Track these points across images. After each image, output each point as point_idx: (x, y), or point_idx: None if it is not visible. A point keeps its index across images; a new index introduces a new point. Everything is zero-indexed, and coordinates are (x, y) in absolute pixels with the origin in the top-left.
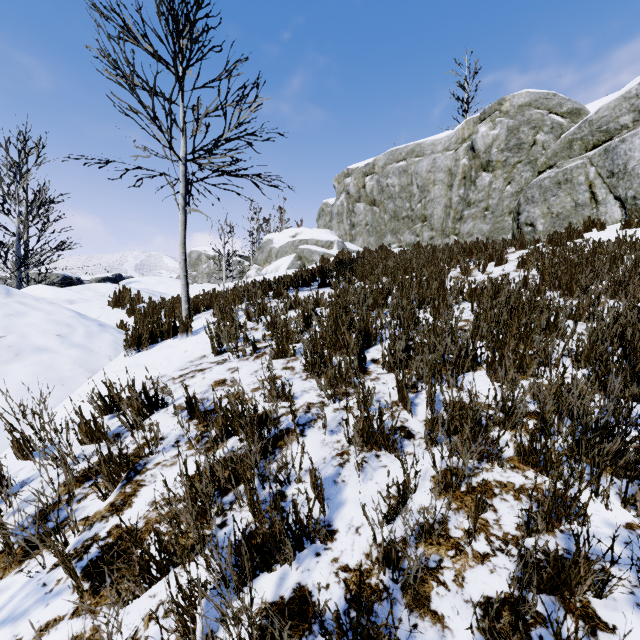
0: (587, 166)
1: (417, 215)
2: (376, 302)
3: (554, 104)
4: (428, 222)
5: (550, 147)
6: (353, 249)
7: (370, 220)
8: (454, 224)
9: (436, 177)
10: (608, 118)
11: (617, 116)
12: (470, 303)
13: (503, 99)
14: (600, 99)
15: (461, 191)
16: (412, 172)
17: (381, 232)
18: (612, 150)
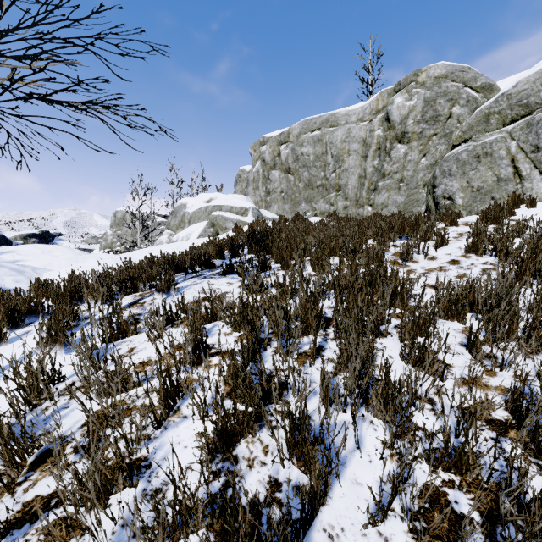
0: (507, 140)
1: (331, 184)
2: (305, 323)
3: (469, 77)
4: (342, 191)
5: (465, 121)
6: (268, 216)
7: (285, 187)
8: (368, 194)
9: (351, 147)
10: (529, 91)
11: (539, 89)
12: (448, 322)
13: (419, 70)
14: (503, 80)
15: (376, 162)
16: (327, 141)
17: (296, 200)
18: (536, 124)
